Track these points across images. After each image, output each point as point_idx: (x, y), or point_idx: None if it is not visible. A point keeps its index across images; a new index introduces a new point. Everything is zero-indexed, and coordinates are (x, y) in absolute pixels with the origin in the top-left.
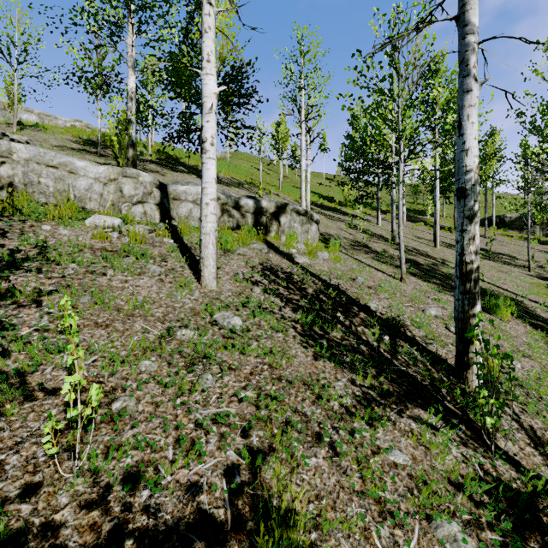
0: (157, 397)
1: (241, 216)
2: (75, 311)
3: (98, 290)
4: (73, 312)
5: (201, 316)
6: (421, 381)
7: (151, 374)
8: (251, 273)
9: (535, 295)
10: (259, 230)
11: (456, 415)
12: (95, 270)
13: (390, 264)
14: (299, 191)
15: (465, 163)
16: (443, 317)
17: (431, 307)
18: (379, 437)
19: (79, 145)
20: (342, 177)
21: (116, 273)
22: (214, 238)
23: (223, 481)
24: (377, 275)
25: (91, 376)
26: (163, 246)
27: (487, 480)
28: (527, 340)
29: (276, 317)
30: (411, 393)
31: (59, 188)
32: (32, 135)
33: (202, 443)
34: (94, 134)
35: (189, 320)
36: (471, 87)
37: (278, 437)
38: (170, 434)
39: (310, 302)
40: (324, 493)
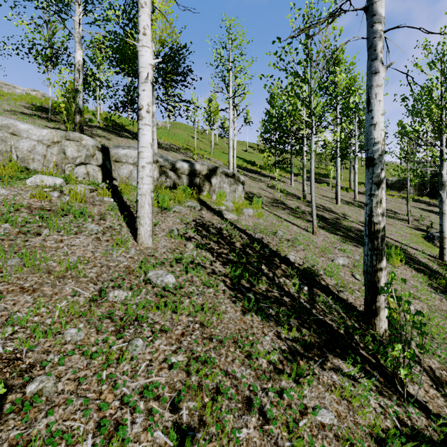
0: (81, 372)
1: (178, 177)
2: (0, 275)
3: (27, 252)
4: None
5: (135, 274)
6: (338, 330)
7: (76, 345)
8: (185, 229)
9: (415, 244)
10: (193, 190)
11: (370, 362)
12: (29, 230)
13: (302, 218)
14: (227, 156)
15: (373, 135)
16: (349, 265)
17: (339, 257)
18: (306, 395)
19: (31, 110)
20: (262, 146)
21: (51, 233)
22: (150, 199)
23: None
24: (293, 228)
25: (6, 352)
26: (103, 204)
27: (404, 431)
28: (414, 283)
29: (207, 272)
30: (330, 342)
31: (1, 149)
32: None
33: (126, 427)
34: (47, 102)
35: (123, 279)
36: (378, 69)
37: (209, 410)
38: (92, 418)
39: (238, 256)
40: None
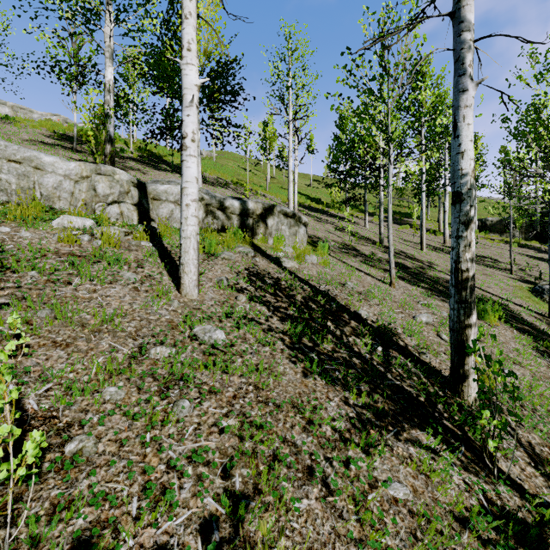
0: (123, 433)
1: (227, 217)
2: (30, 328)
3: (59, 303)
4: (26, 329)
5: (180, 329)
6: (417, 397)
7: (116, 404)
8: (236, 279)
9: (519, 299)
10: (245, 233)
11: (455, 434)
12: (59, 278)
13: (378, 267)
14: (286, 192)
15: (461, 166)
16: (434, 323)
17: (422, 314)
18: (377, 467)
19: (53, 139)
20: (330, 179)
21: (83, 282)
22: (195, 242)
23: (198, 540)
24: (366, 279)
25: (41, 410)
26: (140, 250)
27: (492, 511)
28: (515, 346)
29: (262, 328)
30: (407, 411)
31: (23, 186)
32: (1, 128)
33: (174, 491)
34: (71, 129)
35: (166, 335)
36: (467, 87)
37: (264, 477)
38: (136, 481)
39: (299, 310)
40: (318, 545)
